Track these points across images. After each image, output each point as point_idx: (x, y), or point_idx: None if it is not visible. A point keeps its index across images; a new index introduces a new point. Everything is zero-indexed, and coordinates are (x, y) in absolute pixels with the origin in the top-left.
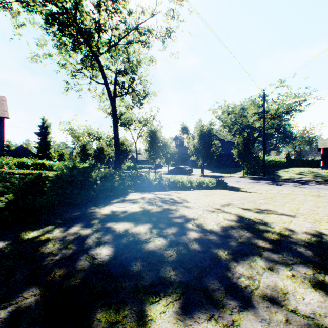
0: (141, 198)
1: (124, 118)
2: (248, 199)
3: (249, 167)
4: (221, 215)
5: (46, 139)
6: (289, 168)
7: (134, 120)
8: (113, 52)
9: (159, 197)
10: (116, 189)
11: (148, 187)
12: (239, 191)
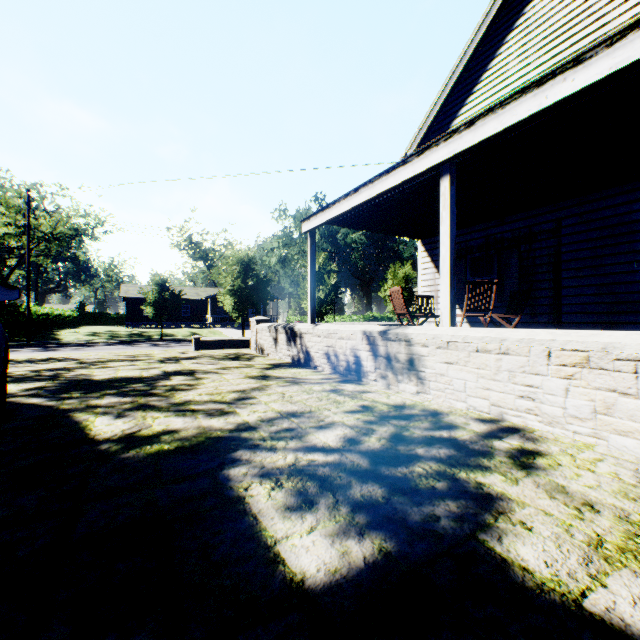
0: None
1: None
2: None
3: None
4: None
5: None
6: (82, 327)
7: None
8: None
9: None
10: None
11: None
12: None
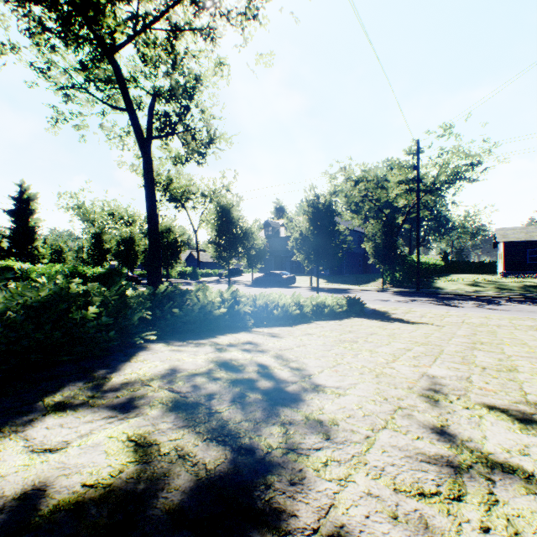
0: (166, 374)
1: (176, 188)
2: (448, 351)
3: (390, 274)
4: (532, 525)
5: (28, 222)
6: (449, 275)
7: (192, 191)
8: (145, 47)
9: (224, 364)
10: (93, 342)
11: (203, 324)
12: (396, 323)
